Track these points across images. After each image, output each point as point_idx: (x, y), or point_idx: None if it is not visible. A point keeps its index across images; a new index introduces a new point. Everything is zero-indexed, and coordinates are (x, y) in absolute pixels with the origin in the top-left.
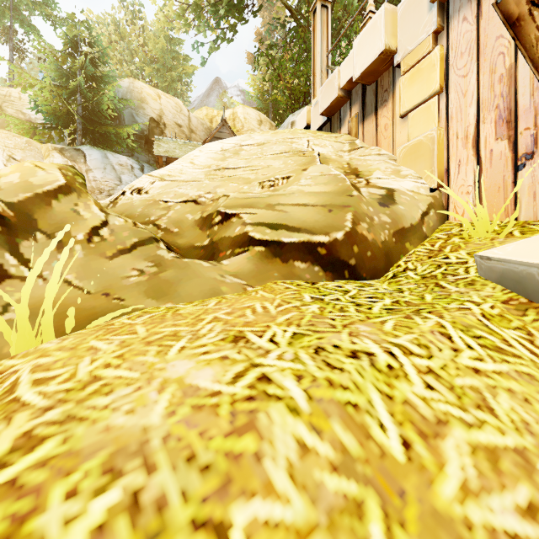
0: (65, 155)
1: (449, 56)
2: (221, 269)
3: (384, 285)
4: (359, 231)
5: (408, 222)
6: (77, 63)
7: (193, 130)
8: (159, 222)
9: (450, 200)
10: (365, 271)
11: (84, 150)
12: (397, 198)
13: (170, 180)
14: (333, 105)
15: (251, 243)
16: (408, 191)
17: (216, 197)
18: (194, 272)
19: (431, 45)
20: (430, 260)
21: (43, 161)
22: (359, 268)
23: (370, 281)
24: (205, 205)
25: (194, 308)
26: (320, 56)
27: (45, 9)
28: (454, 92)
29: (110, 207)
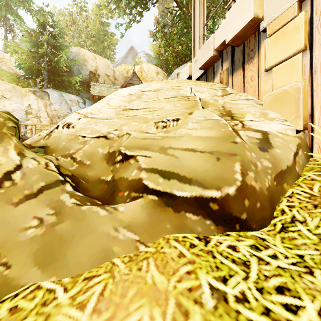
0: (36, 95)
1: (313, 19)
2: (116, 218)
3: (279, 245)
4: (248, 182)
5: (285, 164)
6: (43, 38)
7: (116, 78)
8: (76, 155)
9: (315, 141)
10: (254, 222)
11: (48, 91)
12: (272, 141)
13: (91, 117)
14: (208, 62)
15: (145, 191)
16: (278, 133)
17: (121, 134)
18: (88, 225)
19: (296, 11)
20: (318, 211)
21: (23, 98)
22: (249, 220)
23: (260, 233)
24: (112, 140)
25: (66, 320)
26: (198, 27)
27: (26, 5)
28: (318, 49)
29: (46, 138)
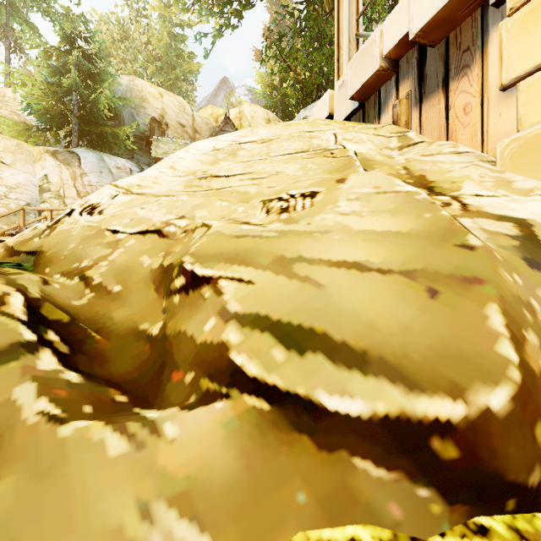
0: (58, 158)
1: None
2: (151, 464)
3: None
4: (534, 366)
5: None
6: (71, 59)
7: (197, 131)
8: (92, 273)
9: None
10: None
11: (79, 152)
12: None
13: (137, 193)
14: (369, 83)
15: (235, 382)
16: None
17: (191, 226)
18: (62, 499)
19: None
20: None
21: (35, 165)
22: None
23: None
24: (173, 238)
25: None
26: (348, 19)
27: (43, 6)
28: None
29: (44, 235)
